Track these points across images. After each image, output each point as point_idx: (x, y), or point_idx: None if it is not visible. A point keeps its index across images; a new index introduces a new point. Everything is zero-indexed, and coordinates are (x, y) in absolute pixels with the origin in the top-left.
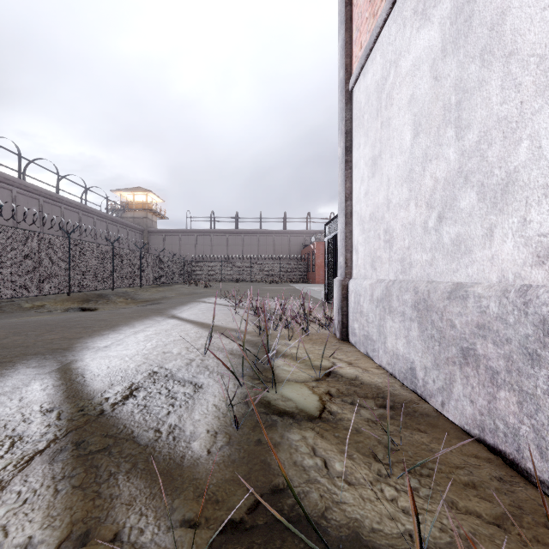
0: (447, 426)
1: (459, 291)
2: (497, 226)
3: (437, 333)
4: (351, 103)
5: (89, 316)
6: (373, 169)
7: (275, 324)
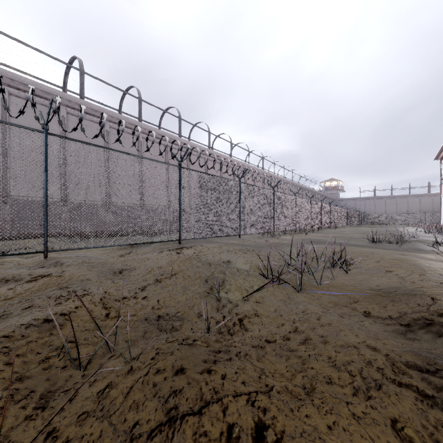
0: None
1: None
2: None
3: None
4: (441, 199)
5: None
6: (442, 209)
7: None
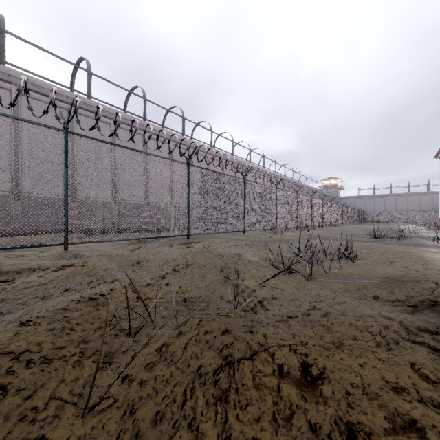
0: None
1: None
2: None
3: None
4: None
5: None
6: None
7: None
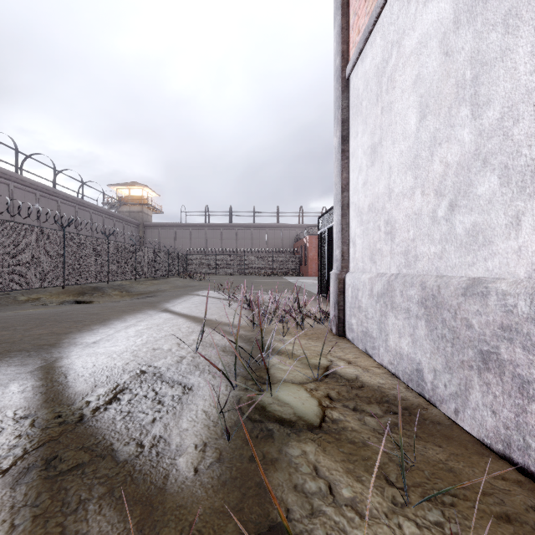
0: (463, 438)
1: (477, 287)
2: (525, 213)
3: (450, 333)
4: (348, 91)
5: (82, 310)
6: (372, 157)
7: (269, 318)
